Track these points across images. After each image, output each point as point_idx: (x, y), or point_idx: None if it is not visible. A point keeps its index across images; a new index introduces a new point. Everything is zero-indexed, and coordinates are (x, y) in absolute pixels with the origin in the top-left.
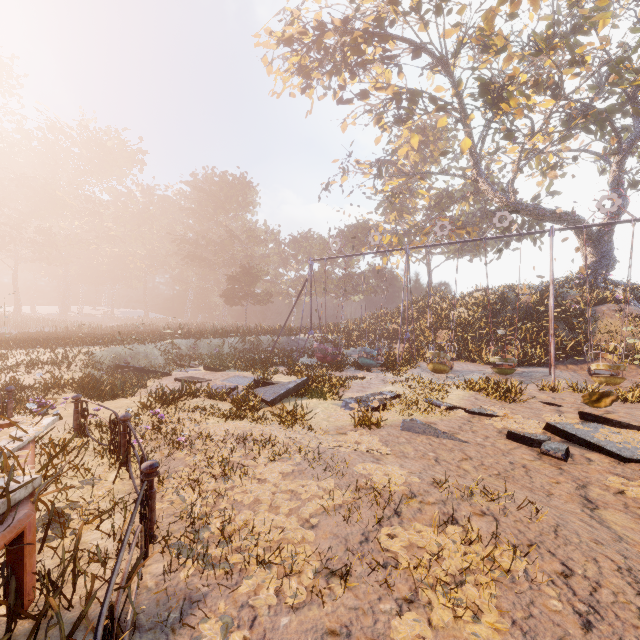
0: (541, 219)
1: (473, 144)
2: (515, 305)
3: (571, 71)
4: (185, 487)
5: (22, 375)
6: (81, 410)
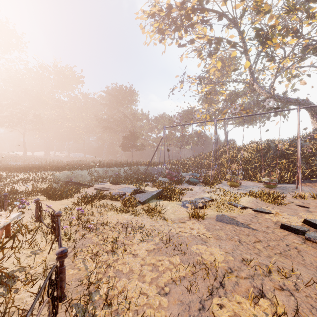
0: (289, 104)
1: (250, 65)
2: (275, 150)
3: (307, 22)
4: (89, 258)
5: (19, 186)
6: (39, 207)
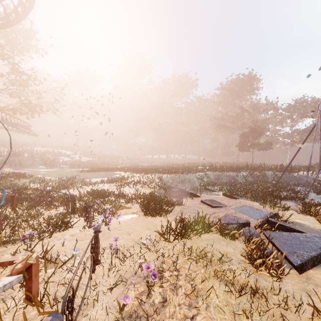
0: None
1: None
2: None
3: None
4: None
5: (130, 188)
6: (95, 242)
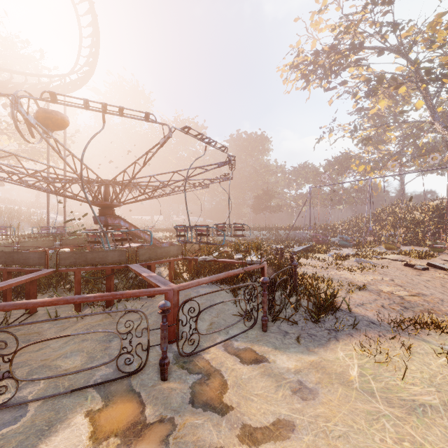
0: None
1: (429, 98)
2: None
3: None
4: None
5: None
6: None
